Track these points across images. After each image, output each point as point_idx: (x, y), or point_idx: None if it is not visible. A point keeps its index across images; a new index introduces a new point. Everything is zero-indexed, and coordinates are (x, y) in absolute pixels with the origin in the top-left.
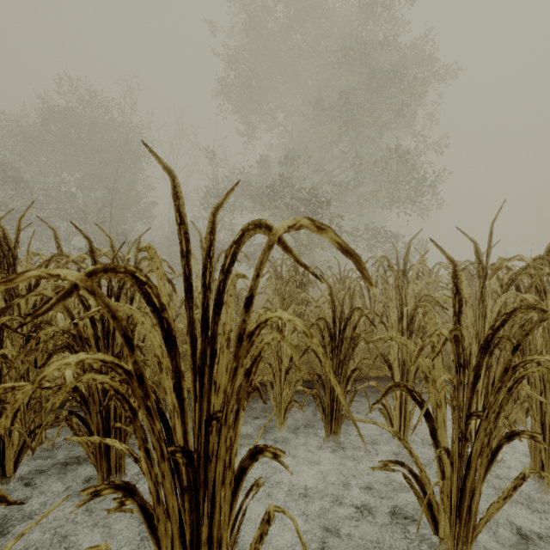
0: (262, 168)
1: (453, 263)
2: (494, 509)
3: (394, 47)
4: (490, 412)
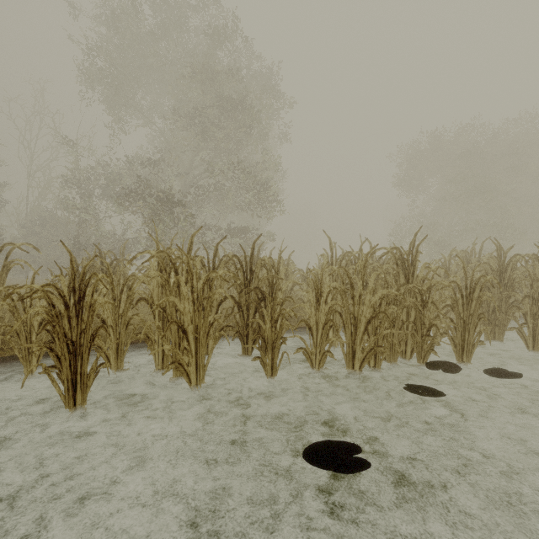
0: (129, 163)
1: (71, 253)
2: (91, 379)
3: (239, 79)
4: (87, 329)
